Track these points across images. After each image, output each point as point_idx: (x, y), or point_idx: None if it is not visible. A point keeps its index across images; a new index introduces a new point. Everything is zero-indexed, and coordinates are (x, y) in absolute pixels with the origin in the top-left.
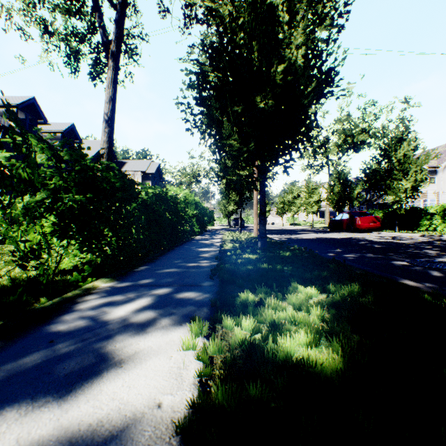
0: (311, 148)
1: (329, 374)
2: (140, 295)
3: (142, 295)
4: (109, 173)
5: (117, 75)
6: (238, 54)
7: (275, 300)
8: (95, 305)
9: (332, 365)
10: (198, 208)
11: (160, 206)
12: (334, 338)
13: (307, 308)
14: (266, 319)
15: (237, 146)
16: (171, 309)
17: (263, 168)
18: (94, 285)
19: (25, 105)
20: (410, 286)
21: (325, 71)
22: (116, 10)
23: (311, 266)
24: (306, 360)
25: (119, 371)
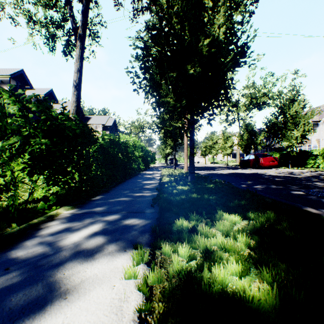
0: (226, 107)
1: (267, 312)
2: (93, 221)
3: (95, 222)
4: (72, 123)
5: (83, 52)
6: (173, 33)
7: (206, 227)
8: (54, 231)
9: (268, 301)
10: (144, 150)
11: (114, 149)
12: (264, 268)
13: (234, 235)
14: (200, 246)
15: (172, 103)
16: (118, 234)
17: (192, 120)
18: (57, 212)
19: (16, 75)
20: (313, 213)
21: (240, 45)
22: (82, 4)
23: (231, 196)
24: (243, 295)
25: (62, 303)
